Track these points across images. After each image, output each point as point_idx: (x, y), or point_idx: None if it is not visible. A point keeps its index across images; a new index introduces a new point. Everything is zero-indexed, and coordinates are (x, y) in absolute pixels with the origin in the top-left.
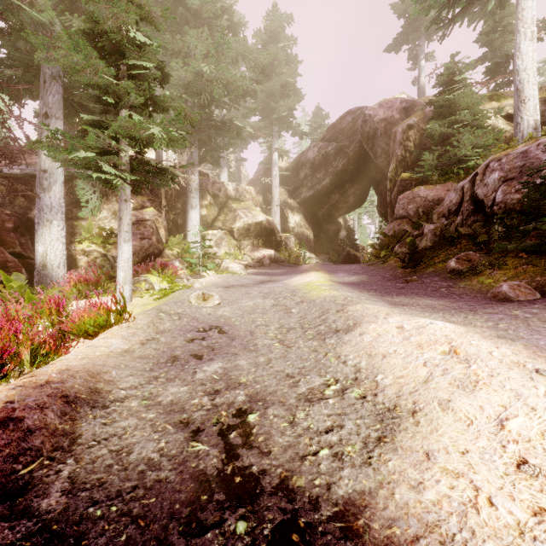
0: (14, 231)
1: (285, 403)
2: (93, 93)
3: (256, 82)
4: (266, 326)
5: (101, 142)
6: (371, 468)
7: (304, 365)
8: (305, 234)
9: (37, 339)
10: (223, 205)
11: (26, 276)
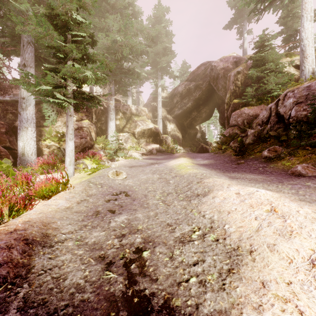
0: (6, 134)
1: (166, 243)
2: (51, 51)
3: (148, 46)
4: (154, 191)
5: (56, 80)
6: (225, 293)
7: (178, 217)
8: (177, 135)
9: (12, 200)
10: (129, 118)
11: (12, 160)
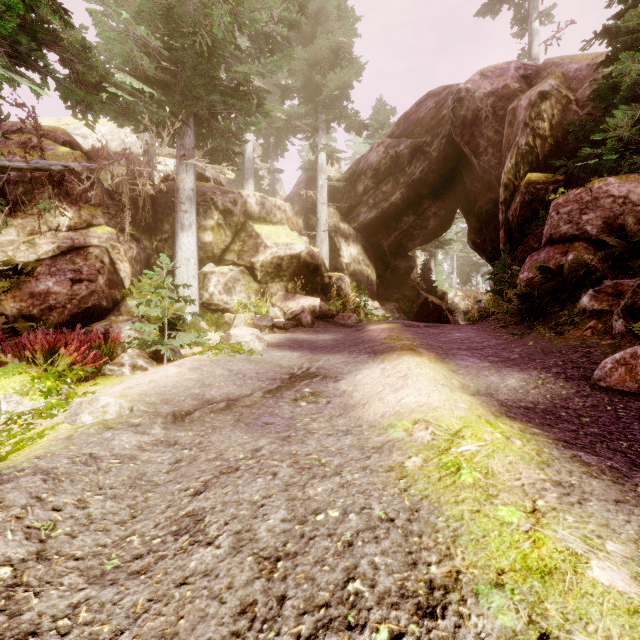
0: None
1: None
2: None
3: (290, 25)
4: None
5: None
6: None
7: None
8: (365, 273)
9: None
10: (240, 227)
11: None
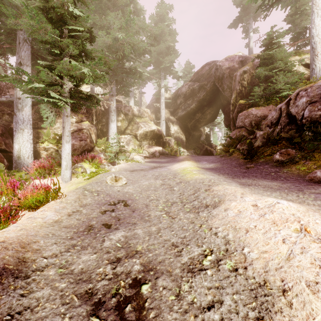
0: (2, 136)
1: (171, 272)
2: (46, 47)
3: (151, 45)
4: (157, 200)
5: (50, 78)
6: None
7: (185, 235)
8: (180, 137)
9: None
10: (131, 120)
11: (6, 164)
